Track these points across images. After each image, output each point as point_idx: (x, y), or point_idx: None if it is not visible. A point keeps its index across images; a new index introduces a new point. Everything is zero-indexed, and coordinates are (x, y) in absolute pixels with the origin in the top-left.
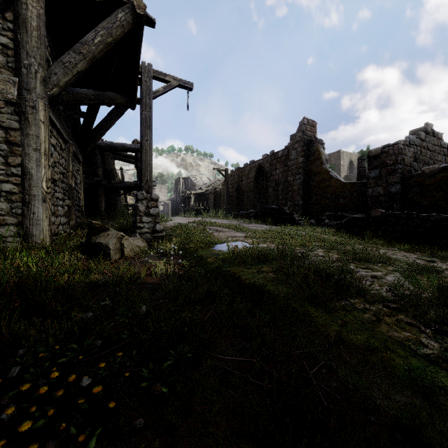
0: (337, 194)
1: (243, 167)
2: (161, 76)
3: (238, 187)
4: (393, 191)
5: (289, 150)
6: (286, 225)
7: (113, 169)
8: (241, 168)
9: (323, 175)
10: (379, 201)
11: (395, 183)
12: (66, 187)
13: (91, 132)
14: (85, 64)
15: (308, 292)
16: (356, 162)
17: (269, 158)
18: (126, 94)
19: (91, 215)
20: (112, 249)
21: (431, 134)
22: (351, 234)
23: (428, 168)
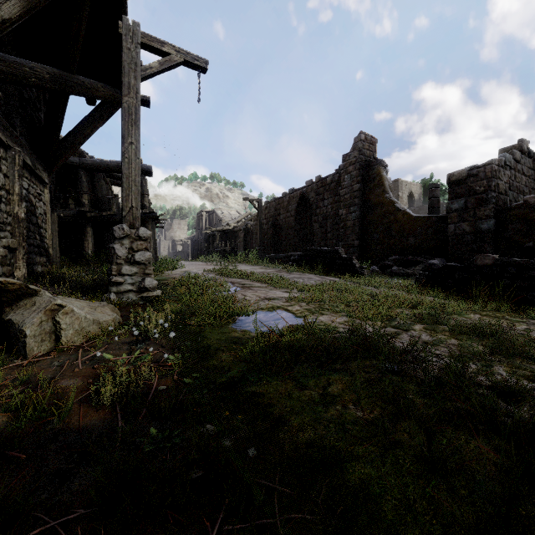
0: (405, 231)
1: (282, 197)
2: (155, 44)
3: (274, 222)
4: (485, 228)
5: (341, 175)
6: (346, 276)
7: (104, 196)
8: (279, 198)
9: (386, 207)
10: (465, 242)
11: (488, 217)
12: (5, 218)
13: (62, 140)
14: (18, 8)
15: (502, 530)
16: (417, 194)
17: (315, 185)
18: (115, 87)
19: (76, 259)
20: (31, 335)
21: (527, 153)
22: (443, 290)
23: (533, 196)
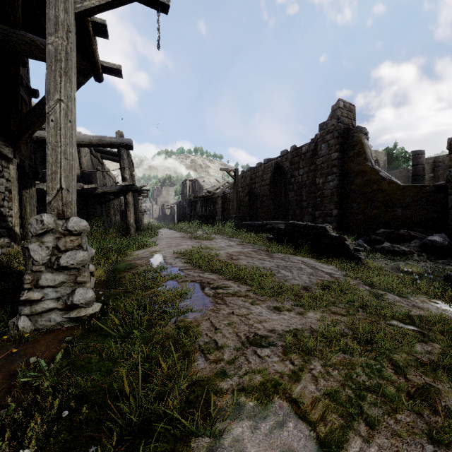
0: (390, 201)
1: (257, 167)
2: None
3: (250, 190)
4: None
5: (317, 144)
6: (347, 269)
7: (86, 170)
8: (254, 168)
9: (368, 175)
10: None
11: None
12: None
13: (27, 112)
14: None
15: None
16: (382, 161)
17: (290, 155)
18: (83, 55)
19: None
20: None
21: None
22: None
23: None
